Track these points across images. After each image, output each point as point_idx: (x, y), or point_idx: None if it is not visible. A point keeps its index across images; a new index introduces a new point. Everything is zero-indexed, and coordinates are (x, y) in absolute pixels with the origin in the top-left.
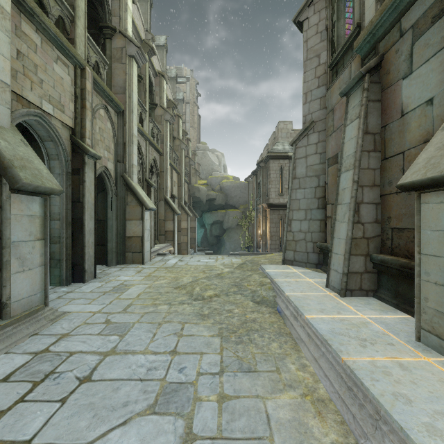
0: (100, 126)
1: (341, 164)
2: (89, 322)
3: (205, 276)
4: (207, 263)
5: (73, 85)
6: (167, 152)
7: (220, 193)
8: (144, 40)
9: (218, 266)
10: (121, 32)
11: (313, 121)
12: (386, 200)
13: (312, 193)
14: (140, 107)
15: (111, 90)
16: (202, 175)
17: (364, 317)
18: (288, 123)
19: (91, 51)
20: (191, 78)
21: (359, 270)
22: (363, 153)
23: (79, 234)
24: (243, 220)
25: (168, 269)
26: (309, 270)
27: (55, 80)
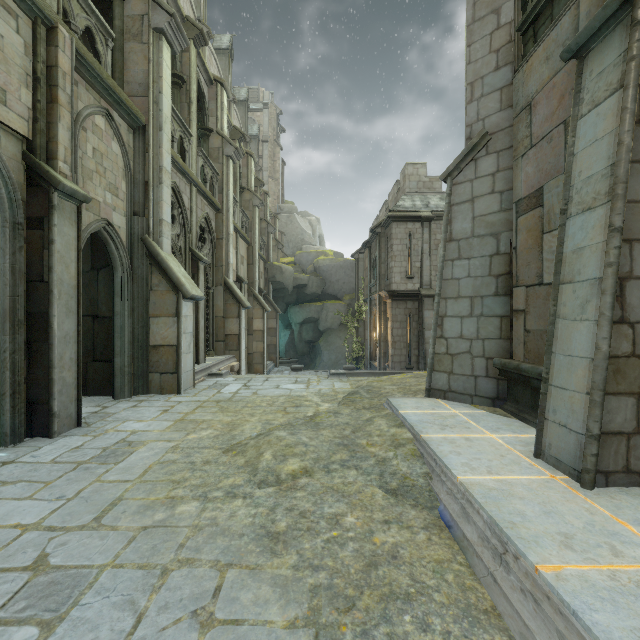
0: (95, 146)
1: (568, 199)
2: None
3: (285, 420)
4: (292, 391)
5: (31, 56)
6: (229, 208)
7: (314, 277)
8: (188, 18)
9: (310, 397)
10: None
11: (487, 133)
12: None
13: (484, 266)
14: (179, 127)
15: (123, 89)
16: (287, 249)
17: None
18: (421, 166)
19: (77, 6)
20: (271, 104)
21: (623, 427)
22: (633, 167)
23: (42, 343)
24: (350, 317)
25: (222, 404)
26: (479, 410)
27: None
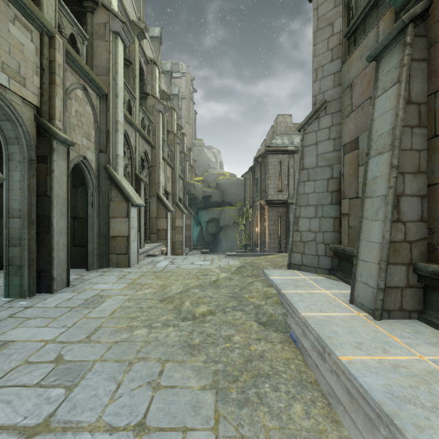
0: (77, 109)
1: (370, 147)
2: (32, 361)
3: (198, 283)
4: (202, 266)
5: (39, 55)
6: (159, 145)
7: (216, 190)
8: (133, 21)
9: (213, 269)
10: (104, 5)
11: (326, 101)
12: (437, 191)
13: (324, 186)
14: (128, 93)
15: (93, 71)
16: (198, 171)
17: (425, 359)
18: (288, 116)
19: (66, 21)
20: (187, 73)
21: (398, 284)
22: (405, 129)
23: (46, 234)
24: (240, 217)
25: (157, 274)
26: (320, 276)
27: (11, 44)
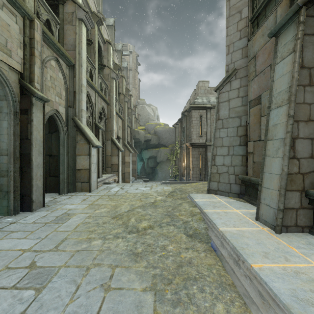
0: (51, 75)
1: (271, 102)
2: (11, 266)
3: (140, 204)
4: (144, 191)
5: (22, 34)
6: (113, 103)
7: (154, 136)
8: (94, 12)
9: (152, 193)
10: None
11: (236, 69)
12: None
13: (234, 132)
14: (90, 64)
15: (63, 47)
16: (141, 122)
17: None
18: (206, 82)
19: (43, 9)
20: (133, 51)
21: (294, 206)
22: (299, 88)
23: (27, 168)
24: (171, 155)
25: (110, 197)
26: (232, 199)
27: (0, 24)
